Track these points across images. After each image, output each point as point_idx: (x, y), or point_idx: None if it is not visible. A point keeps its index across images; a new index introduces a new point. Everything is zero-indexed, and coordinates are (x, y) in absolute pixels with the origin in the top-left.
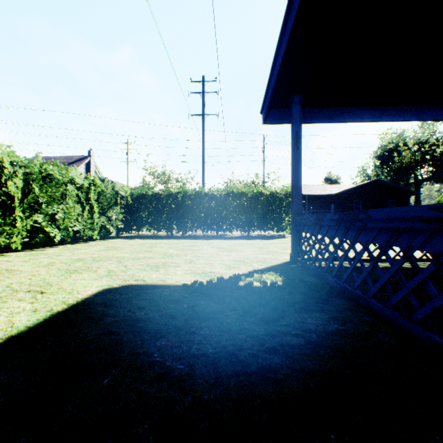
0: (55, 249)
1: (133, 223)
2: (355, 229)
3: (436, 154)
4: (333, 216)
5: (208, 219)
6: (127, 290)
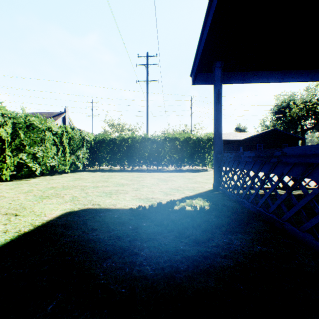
0: (36, 179)
1: (95, 161)
2: (270, 164)
3: (317, 110)
4: (250, 153)
5: (151, 157)
6: (85, 213)
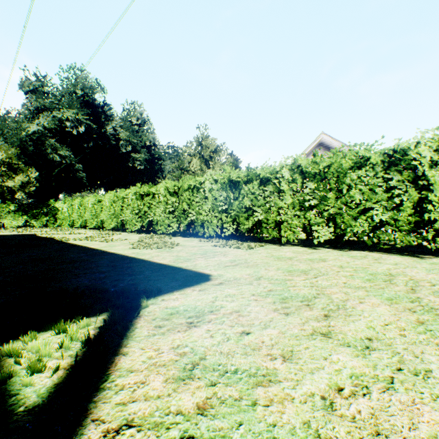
0: None
1: None
2: None
3: None
4: None
5: None
6: (193, 278)
